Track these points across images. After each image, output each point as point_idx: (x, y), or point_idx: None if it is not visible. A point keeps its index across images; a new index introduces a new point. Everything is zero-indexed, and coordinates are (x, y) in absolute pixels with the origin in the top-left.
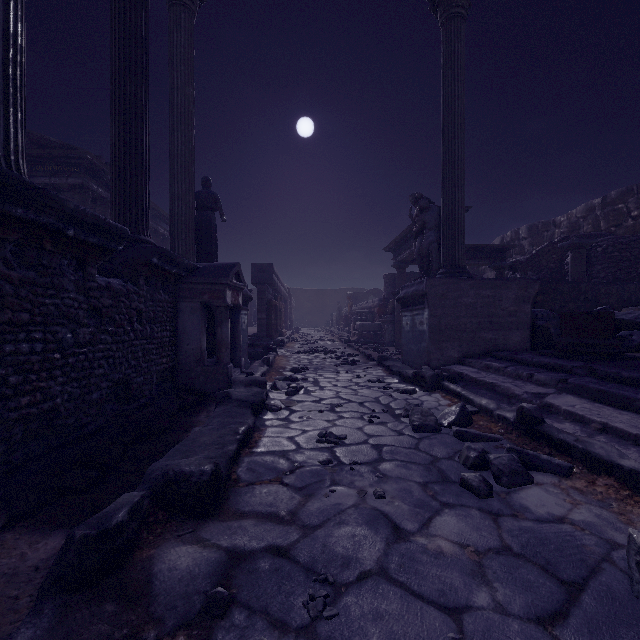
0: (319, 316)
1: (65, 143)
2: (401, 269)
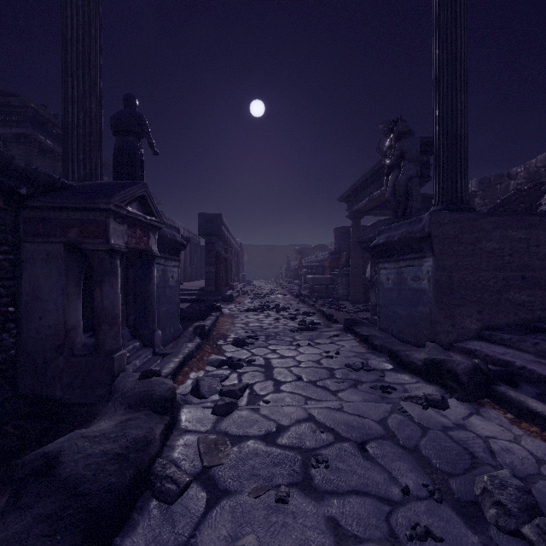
0: (269, 269)
1: (7, 90)
2: (357, 220)
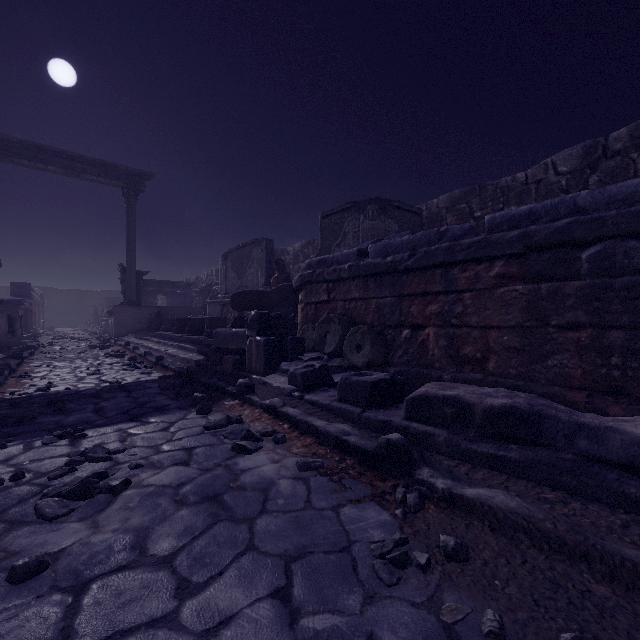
0: (78, 316)
1: None
2: None
